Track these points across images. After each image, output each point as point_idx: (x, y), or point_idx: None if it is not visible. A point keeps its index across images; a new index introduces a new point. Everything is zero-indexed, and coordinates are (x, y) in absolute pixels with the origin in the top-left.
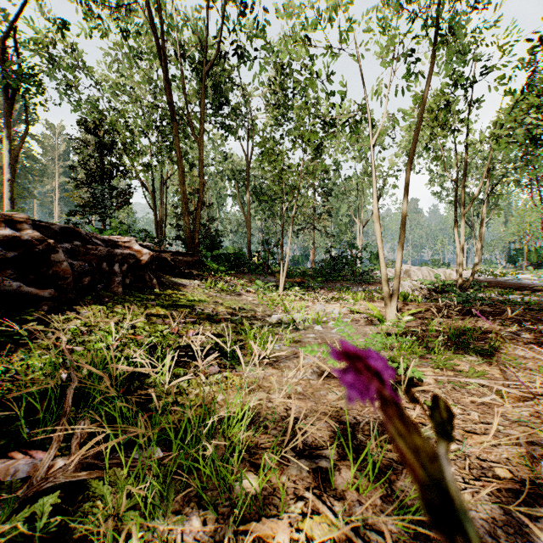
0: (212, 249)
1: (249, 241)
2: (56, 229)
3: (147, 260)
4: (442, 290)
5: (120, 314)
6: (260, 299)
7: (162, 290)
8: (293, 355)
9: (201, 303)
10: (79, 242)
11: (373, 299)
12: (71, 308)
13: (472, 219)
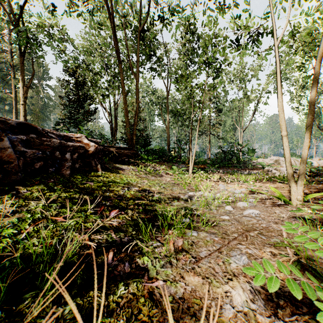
0: (145, 146)
1: (168, 141)
2: (13, 124)
3: (93, 151)
4: (313, 174)
5: (57, 193)
6: (175, 179)
7: (103, 173)
8: (217, 252)
9: (131, 183)
10: (35, 135)
11: (261, 181)
12: (14, 188)
13: (322, 125)
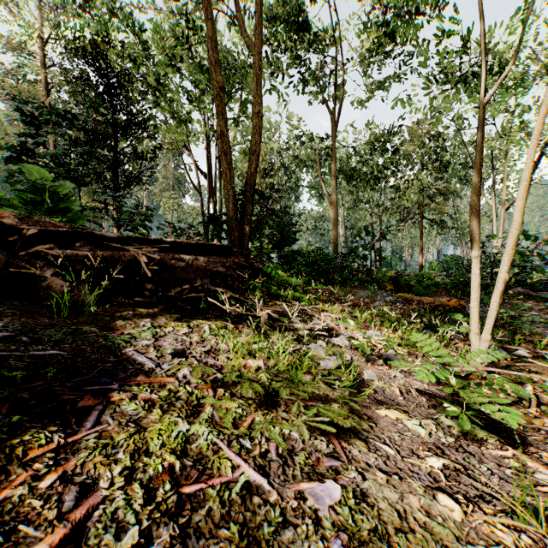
0: (280, 245)
1: (335, 235)
2: None
3: None
4: None
5: None
6: None
7: None
8: None
9: None
10: None
11: None
12: None
13: None
